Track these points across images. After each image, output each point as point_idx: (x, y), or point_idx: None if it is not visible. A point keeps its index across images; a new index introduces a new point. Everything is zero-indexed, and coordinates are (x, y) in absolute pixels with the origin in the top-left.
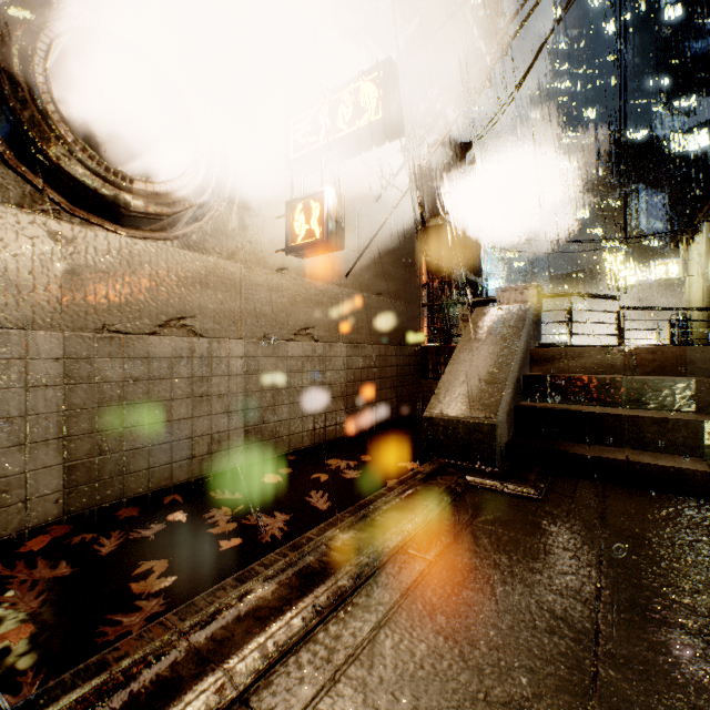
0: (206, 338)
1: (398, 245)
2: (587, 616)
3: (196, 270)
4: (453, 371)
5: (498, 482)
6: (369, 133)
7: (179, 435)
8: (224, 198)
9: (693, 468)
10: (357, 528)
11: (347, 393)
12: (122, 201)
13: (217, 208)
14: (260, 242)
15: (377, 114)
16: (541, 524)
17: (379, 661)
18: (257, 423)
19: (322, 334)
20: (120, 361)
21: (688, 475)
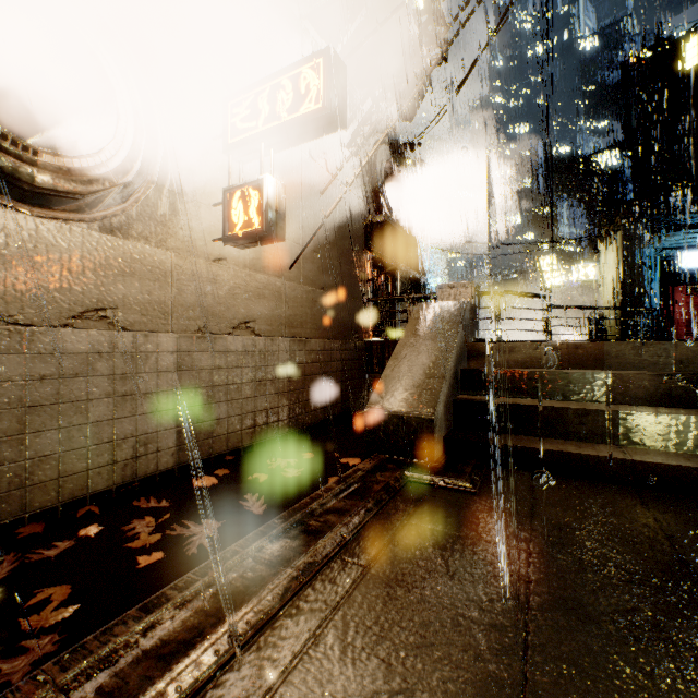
0: (131, 332)
1: (344, 240)
2: (517, 616)
3: (119, 256)
4: (394, 365)
5: (436, 476)
6: (310, 122)
7: (97, 439)
8: (152, 179)
9: (611, 456)
10: (289, 536)
11: (291, 388)
12: (24, 174)
13: (145, 190)
14: (194, 229)
15: (318, 103)
16: (476, 518)
17: (300, 695)
18: (191, 422)
19: (263, 328)
20: (21, 357)
21: (606, 462)
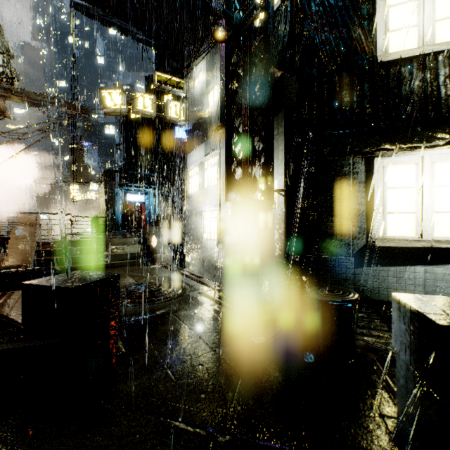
0: None
1: None
2: None
3: None
4: (10, 251)
5: None
6: None
7: None
8: None
9: (77, 266)
10: None
11: None
12: None
13: None
14: None
15: None
16: None
17: None
18: None
19: None
20: None
21: (76, 267)
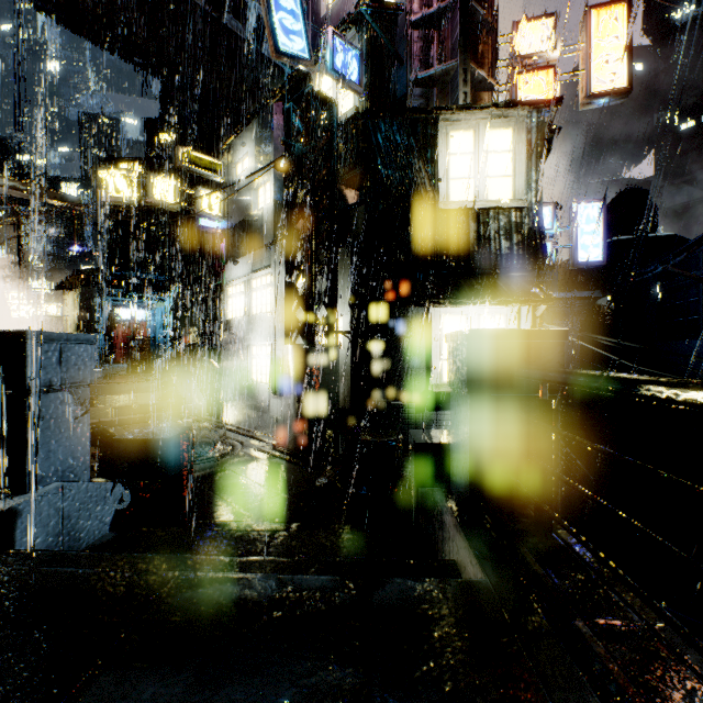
0: None
1: None
2: None
3: None
4: None
5: None
6: None
7: None
8: None
9: None
10: None
11: None
12: None
13: None
14: None
15: None
16: None
17: None
18: None
19: None
20: None
21: None
